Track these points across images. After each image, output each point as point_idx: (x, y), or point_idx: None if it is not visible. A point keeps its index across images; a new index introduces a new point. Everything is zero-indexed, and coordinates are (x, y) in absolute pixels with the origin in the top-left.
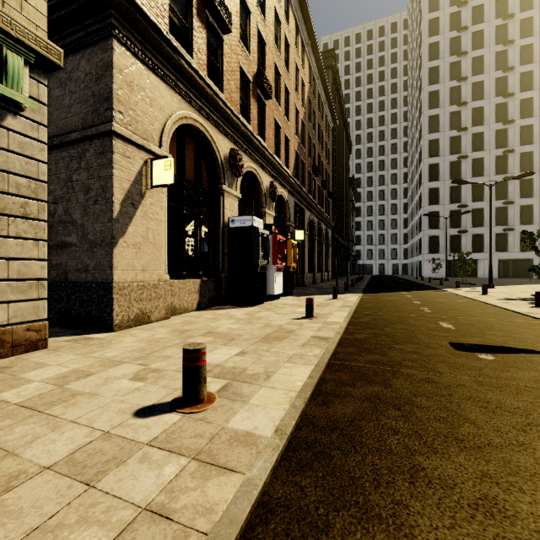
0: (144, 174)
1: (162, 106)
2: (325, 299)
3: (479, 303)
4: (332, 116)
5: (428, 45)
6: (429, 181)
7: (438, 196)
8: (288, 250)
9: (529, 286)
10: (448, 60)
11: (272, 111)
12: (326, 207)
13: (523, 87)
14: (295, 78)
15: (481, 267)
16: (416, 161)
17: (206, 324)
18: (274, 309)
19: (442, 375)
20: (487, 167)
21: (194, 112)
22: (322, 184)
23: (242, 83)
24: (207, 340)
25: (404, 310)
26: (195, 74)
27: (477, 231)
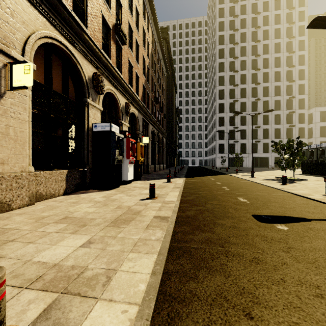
0: (3, 75)
1: (25, 21)
2: (162, 183)
3: (252, 182)
4: (165, 68)
5: (218, 36)
6: (219, 113)
7: (223, 121)
8: (138, 149)
9: (270, 171)
10: (228, 46)
11: (127, 54)
12: (162, 124)
13: (264, 66)
14: (143, 38)
15: (244, 161)
16: (212, 101)
17: (65, 209)
18: (127, 191)
19: (264, 251)
20: (247, 107)
21: (60, 36)
22: (160, 109)
23: (104, 28)
24: (59, 228)
25: (213, 189)
26: (60, 3)
27: (243, 142)
